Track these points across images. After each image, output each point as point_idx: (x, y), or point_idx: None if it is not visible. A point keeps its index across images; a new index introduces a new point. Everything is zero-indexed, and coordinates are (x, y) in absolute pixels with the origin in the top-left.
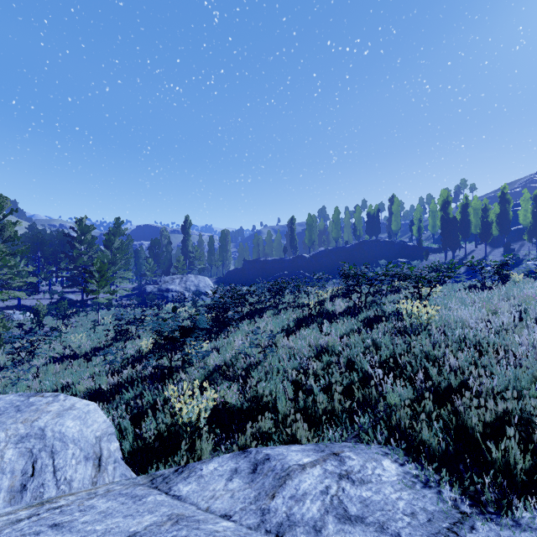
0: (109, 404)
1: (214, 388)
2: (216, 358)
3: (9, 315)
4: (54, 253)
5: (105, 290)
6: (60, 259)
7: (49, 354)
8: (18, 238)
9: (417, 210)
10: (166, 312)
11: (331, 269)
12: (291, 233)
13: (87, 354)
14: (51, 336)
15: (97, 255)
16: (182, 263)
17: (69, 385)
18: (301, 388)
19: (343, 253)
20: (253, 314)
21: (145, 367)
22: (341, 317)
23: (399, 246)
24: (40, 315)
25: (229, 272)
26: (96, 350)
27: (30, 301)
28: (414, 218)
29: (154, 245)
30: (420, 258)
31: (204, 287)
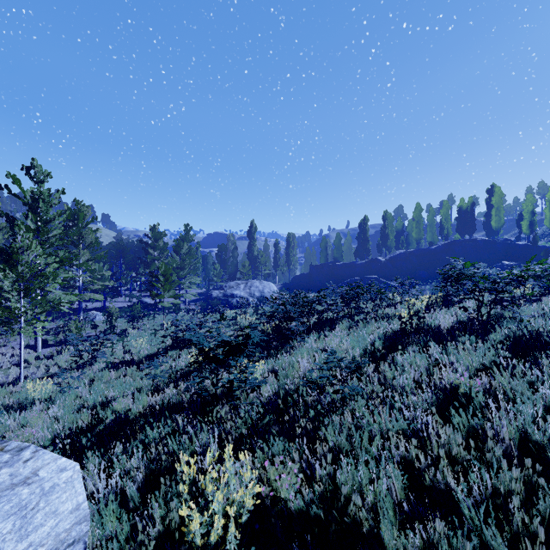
0: (130, 444)
1: (263, 448)
2: (272, 388)
3: (89, 317)
4: (134, 260)
5: (170, 294)
6: (139, 265)
7: (110, 358)
8: (97, 244)
9: (527, 201)
10: (228, 318)
11: (412, 275)
12: (363, 235)
13: (142, 361)
14: (111, 339)
15: (167, 260)
16: (247, 268)
17: (109, 401)
18: (419, 478)
19: (427, 256)
20: (322, 325)
21: (188, 389)
22: (460, 339)
23: (504, 245)
24: (113, 317)
25: (295, 277)
26: (152, 357)
27: (113, 304)
28: (524, 211)
29: (221, 250)
30: (535, 260)
31: (268, 293)
